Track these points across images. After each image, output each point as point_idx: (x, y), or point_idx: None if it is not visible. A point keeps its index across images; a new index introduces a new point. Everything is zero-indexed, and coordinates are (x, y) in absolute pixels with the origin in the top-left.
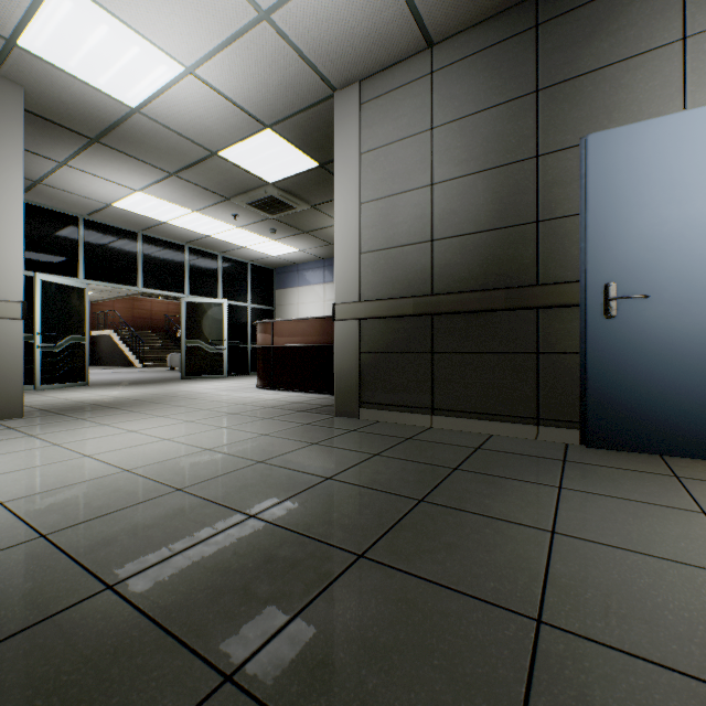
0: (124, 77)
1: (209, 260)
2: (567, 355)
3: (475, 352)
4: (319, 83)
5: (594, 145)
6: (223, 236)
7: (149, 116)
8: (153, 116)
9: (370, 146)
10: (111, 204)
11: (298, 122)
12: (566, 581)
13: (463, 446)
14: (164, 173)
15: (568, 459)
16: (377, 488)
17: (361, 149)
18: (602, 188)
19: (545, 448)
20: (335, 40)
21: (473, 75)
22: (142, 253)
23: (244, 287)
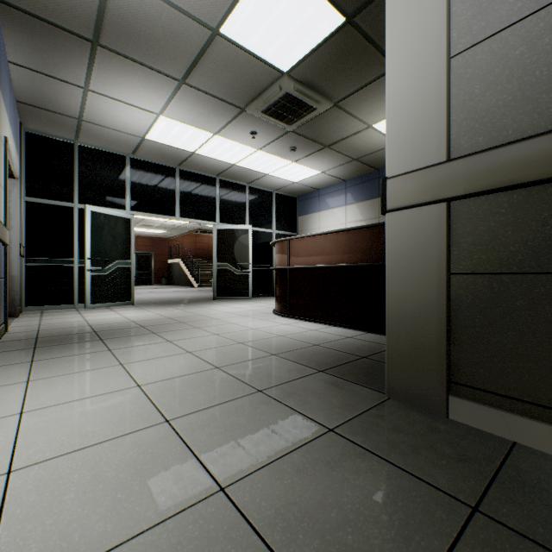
0: None
1: (237, 191)
2: None
3: None
4: None
5: None
6: (246, 163)
7: None
8: None
9: None
10: (145, 137)
11: None
12: None
13: None
14: (174, 82)
15: None
16: None
17: None
18: None
19: None
20: None
21: None
22: (179, 186)
23: (269, 214)
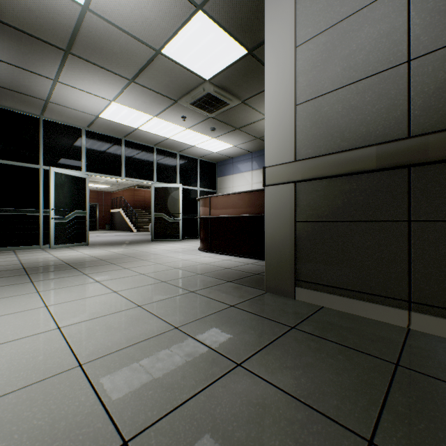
0: None
1: (170, 157)
2: None
3: None
4: None
5: None
6: (178, 137)
7: (97, 13)
8: (101, 13)
9: None
10: (99, 116)
11: None
12: None
13: None
14: (125, 80)
15: None
16: None
17: None
18: None
19: None
20: None
21: None
22: (125, 153)
23: (195, 176)
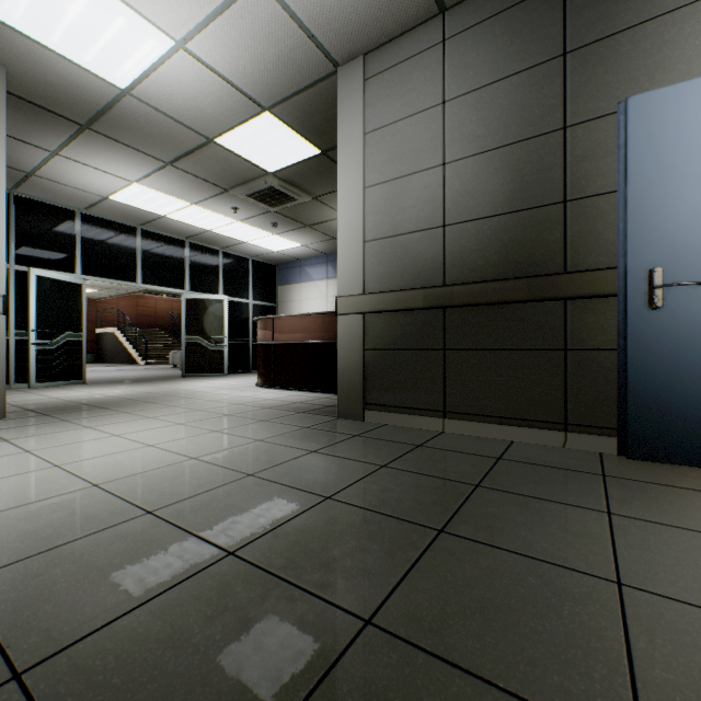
0: (110, 54)
1: (209, 256)
2: (600, 352)
3: (493, 349)
4: (320, 57)
5: (635, 109)
6: (223, 231)
7: (140, 98)
8: (145, 98)
9: (375, 125)
10: (108, 197)
11: (298, 104)
12: (662, 675)
13: (482, 455)
14: (160, 163)
15: (608, 473)
16: (386, 512)
17: (365, 129)
18: (646, 158)
19: (577, 458)
20: (337, 5)
21: (491, 41)
22: (141, 248)
23: (246, 283)
